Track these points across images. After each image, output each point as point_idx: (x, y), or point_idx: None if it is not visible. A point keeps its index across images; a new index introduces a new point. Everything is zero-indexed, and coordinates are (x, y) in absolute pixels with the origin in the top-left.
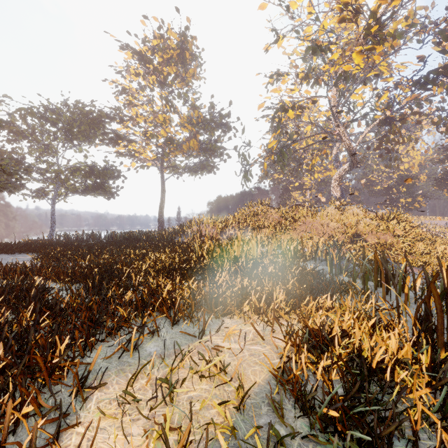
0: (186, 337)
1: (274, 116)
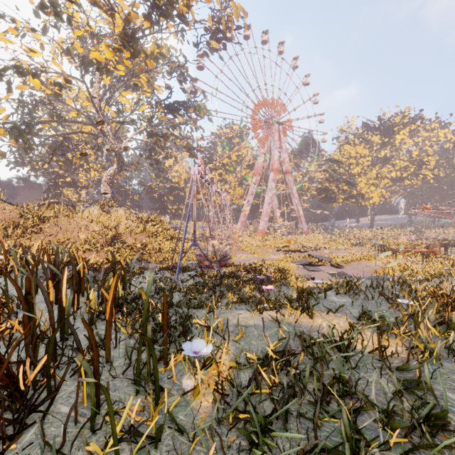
0: None
1: (1, 73)
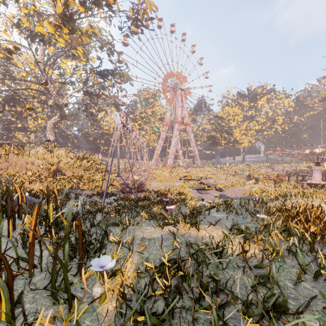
0: None
1: None
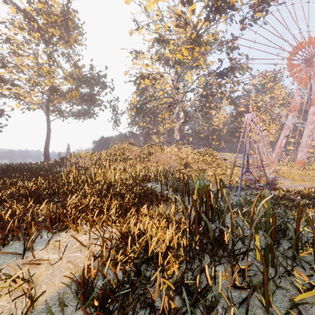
0: (12, 255)
1: (135, 81)
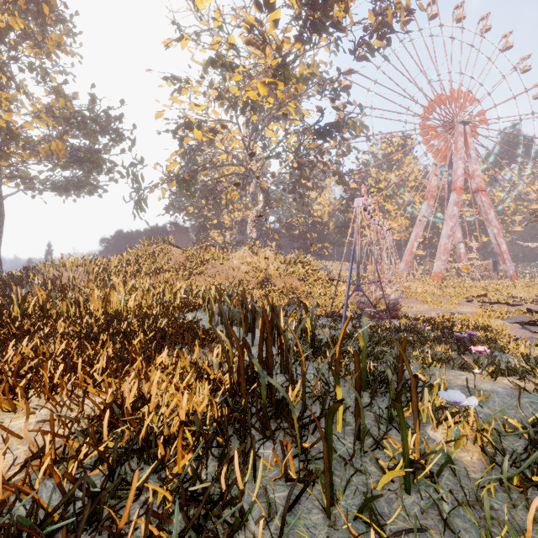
0: None
1: (175, 132)
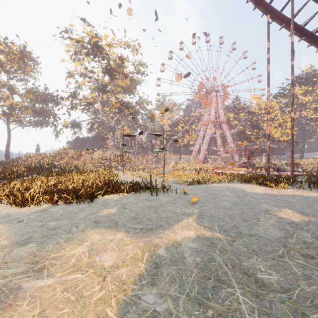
0: None
1: (67, 111)
